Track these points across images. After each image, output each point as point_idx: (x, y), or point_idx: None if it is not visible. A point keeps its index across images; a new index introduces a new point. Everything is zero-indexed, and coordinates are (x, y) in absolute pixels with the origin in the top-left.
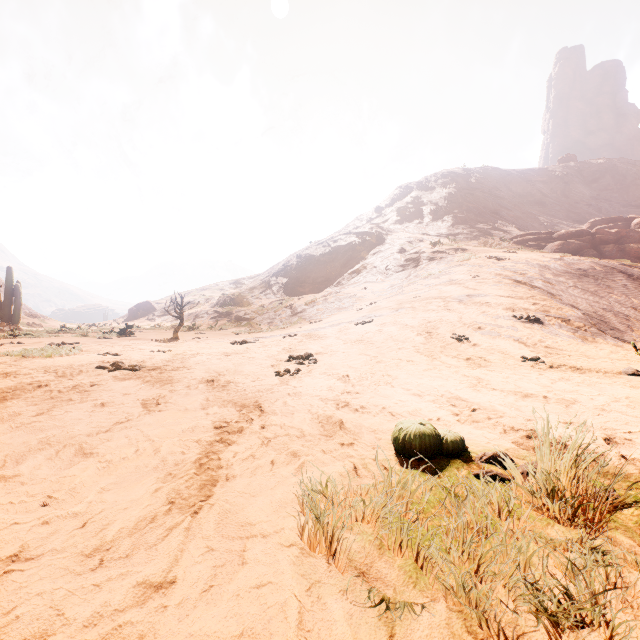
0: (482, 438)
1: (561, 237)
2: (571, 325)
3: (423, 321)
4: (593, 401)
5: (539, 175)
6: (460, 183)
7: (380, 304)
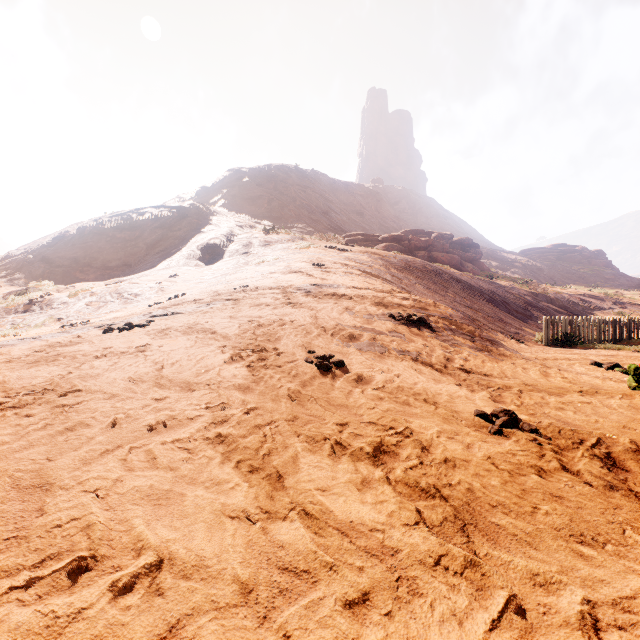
0: None
1: (385, 240)
2: (462, 329)
3: (249, 324)
4: None
5: (358, 189)
6: (294, 178)
7: (188, 296)
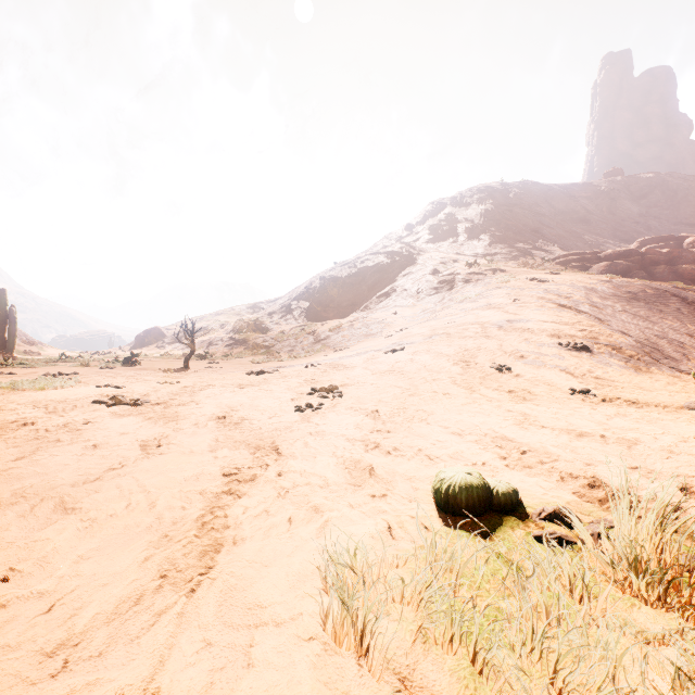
0: (537, 488)
1: (608, 257)
2: (623, 353)
3: (459, 349)
4: (658, 441)
5: (583, 190)
6: (498, 199)
7: (411, 330)
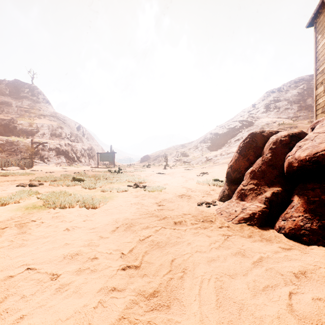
0: None
1: None
2: None
3: None
4: None
5: None
6: (306, 85)
7: None
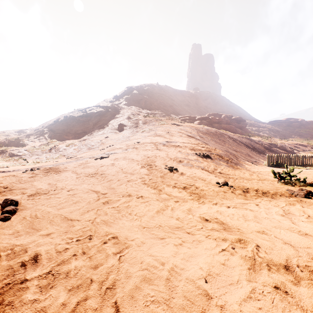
0: None
1: (199, 119)
2: (224, 159)
3: (144, 156)
4: None
5: (187, 93)
6: (156, 90)
7: (115, 146)
